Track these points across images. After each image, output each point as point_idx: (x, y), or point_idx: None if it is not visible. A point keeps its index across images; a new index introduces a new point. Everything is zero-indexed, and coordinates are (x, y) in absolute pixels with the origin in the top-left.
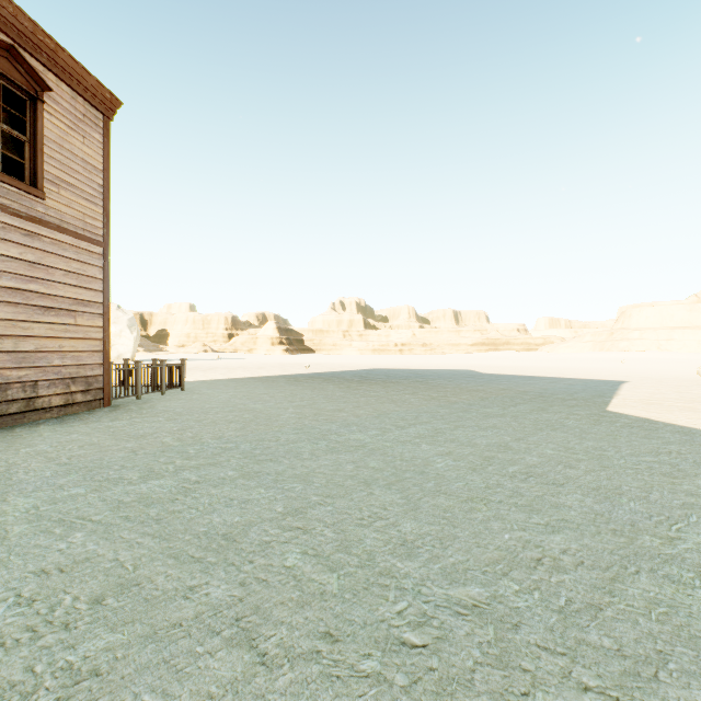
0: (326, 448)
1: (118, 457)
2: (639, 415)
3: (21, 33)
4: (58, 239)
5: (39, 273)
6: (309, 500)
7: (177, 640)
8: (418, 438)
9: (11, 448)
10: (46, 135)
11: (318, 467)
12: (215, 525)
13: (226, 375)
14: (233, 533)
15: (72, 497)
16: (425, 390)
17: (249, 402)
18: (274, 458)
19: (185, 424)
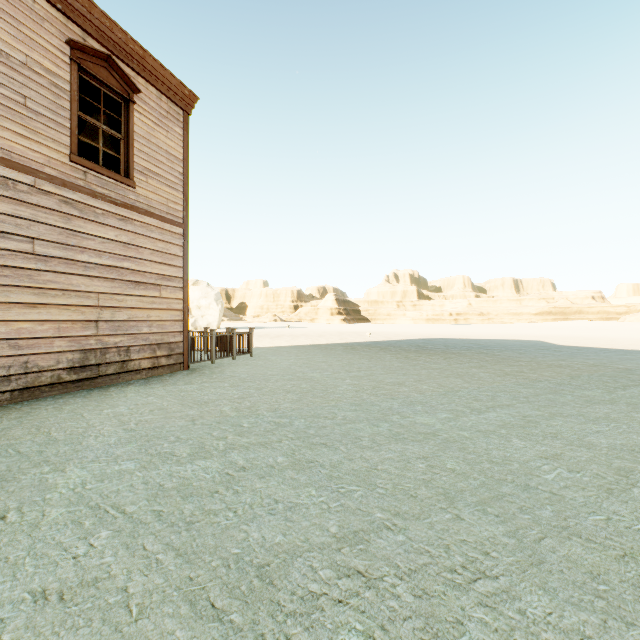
0: (389, 433)
1: (178, 426)
2: None
3: (116, 44)
4: (146, 222)
5: (131, 252)
6: (371, 516)
7: None
8: (504, 428)
9: (98, 408)
10: (137, 132)
11: (380, 461)
12: (250, 544)
13: (289, 342)
14: (271, 567)
15: (120, 474)
16: (494, 363)
17: (307, 370)
18: (329, 442)
19: (246, 391)
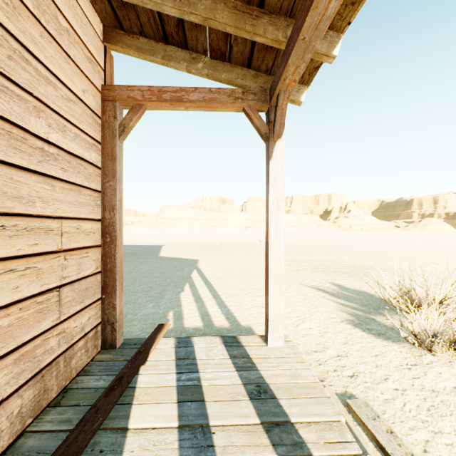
0: None
1: None
2: (168, 256)
3: None
4: None
5: None
6: None
7: None
8: None
9: None
10: None
11: None
12: None
13: None
14: None
15: None
16: None
17: None
18: None
19: None
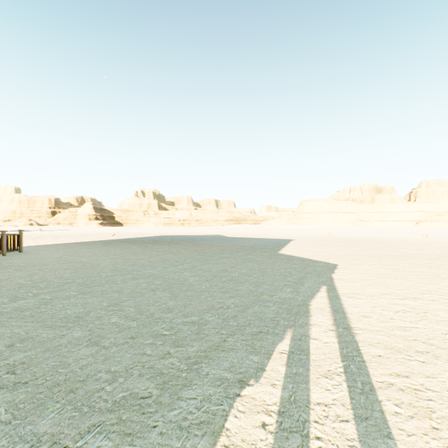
0: (131, 278)
1: None
2: (289, 254)
3: None
4: None
5: None
6: (122, 299)
7: (61, 349)
8: (183, 270)
9: None
10: None
11: (126, 286)
12: (69, 314)
13: (54, 241)
14: (81, 315)
15: None
16: (193, 247)
17: (77, 257)
18: (99, 284)
19: (31, 272)
